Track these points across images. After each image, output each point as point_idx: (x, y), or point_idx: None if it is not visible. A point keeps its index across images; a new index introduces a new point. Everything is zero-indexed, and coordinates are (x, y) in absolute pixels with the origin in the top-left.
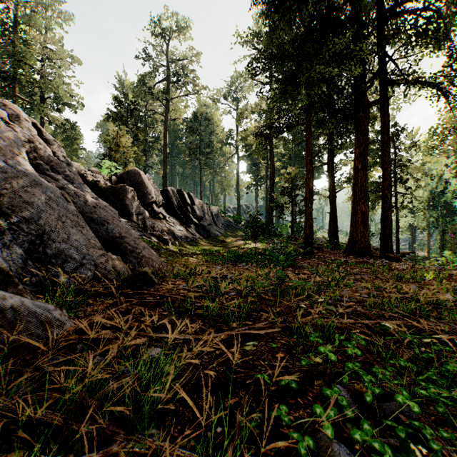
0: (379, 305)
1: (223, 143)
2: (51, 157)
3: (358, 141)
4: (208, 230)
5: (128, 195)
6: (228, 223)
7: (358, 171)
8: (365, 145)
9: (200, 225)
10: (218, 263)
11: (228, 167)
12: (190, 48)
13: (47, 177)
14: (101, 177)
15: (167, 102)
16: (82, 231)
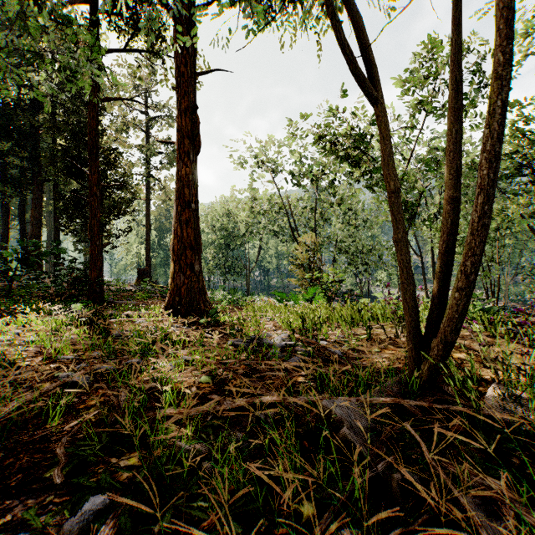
0: None
1: None
2: None
3: (34, 204)
4: None
5: None
6: None
7: (34, 225)
8: (40, 208)
9: None
10: None
11: None
12: None
13: None
14: None
15: None
16: None
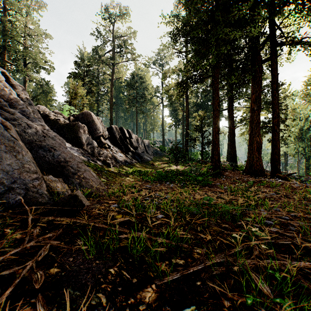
0: (307, 229)
1: (152, 96)
2: (11, 96)
3: (254, 89)
4: (141, 157)
5: (81, 129)
6: (156, 152)
7: (254, 111)
8: (260, 92)
9: (135, 152)
10: (148, 181)
11: (156, 112)
12: (129, 27)
13: (2, 110)
14: (62, 117)
15: (113, 66)
16: (17, 156)
